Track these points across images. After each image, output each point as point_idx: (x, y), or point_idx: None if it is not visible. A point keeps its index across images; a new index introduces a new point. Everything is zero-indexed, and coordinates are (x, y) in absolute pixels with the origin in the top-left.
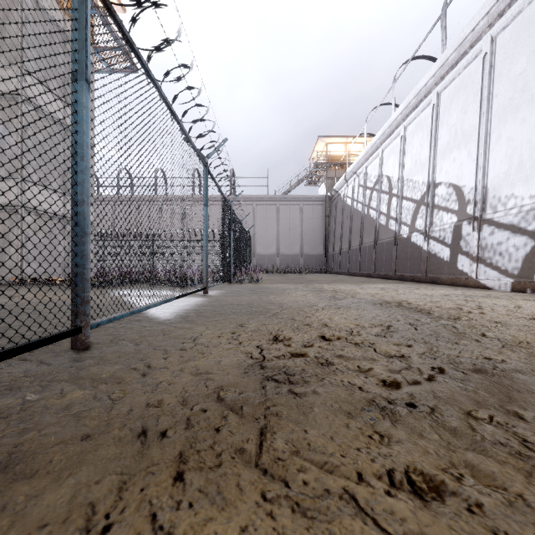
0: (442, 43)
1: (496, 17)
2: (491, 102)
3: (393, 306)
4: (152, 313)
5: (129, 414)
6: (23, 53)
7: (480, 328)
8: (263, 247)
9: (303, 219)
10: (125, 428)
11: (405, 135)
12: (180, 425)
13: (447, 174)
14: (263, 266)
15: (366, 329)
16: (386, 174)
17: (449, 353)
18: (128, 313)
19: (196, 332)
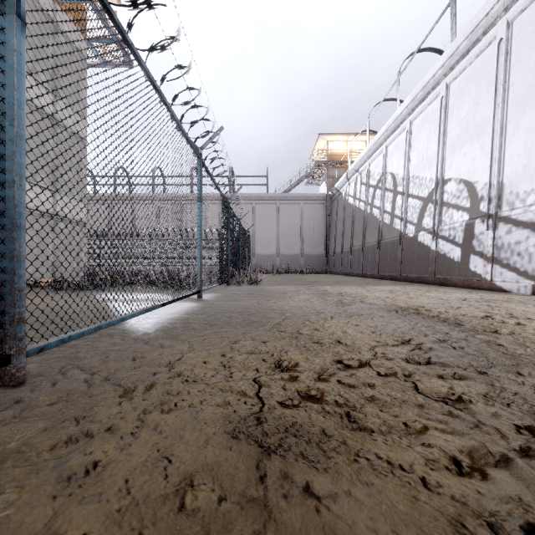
0: (452, 32)
1: (513, 0)
2: (507, 91)
3: (411, 314)
4: (132, 323)
5: None
6: None
7: (534, 347)
8: (263, 246)
9: (304, 218)
10: None
11: (411, 129)
12: None
13: (457, 169)
14: (263, 266)
15: (391, 349)
16: (390, 171)
17: (521, 392)
18: (92, 328)
19: (176, 354)
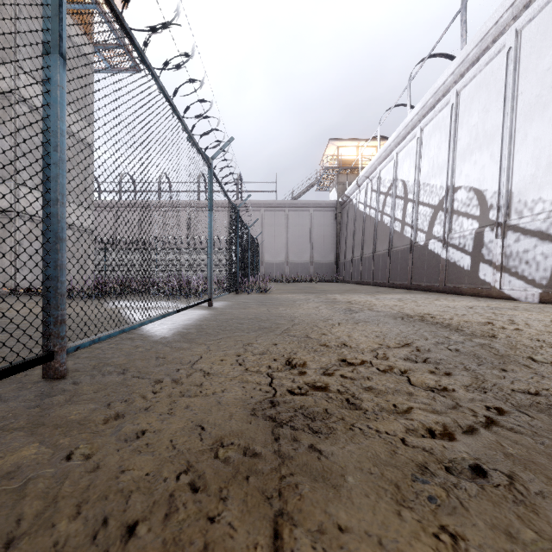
0: (462, 39)
1: (521, 9)
2: (515, 100)
3: (416, 320)
4: (148, 329)
5: (90, 488)
6: (17, 49)
7: (524, 348)
8: (272, 254)
9: (313, 226)
10: (78, 518)
11: (422, 136)
12: (158, 513)
13: (467, 177)
14: (272, 274)
15: (392, 350)
16: (401, 178)
17: (499, 384)
18: (117, 331)
19: (195, 354)
